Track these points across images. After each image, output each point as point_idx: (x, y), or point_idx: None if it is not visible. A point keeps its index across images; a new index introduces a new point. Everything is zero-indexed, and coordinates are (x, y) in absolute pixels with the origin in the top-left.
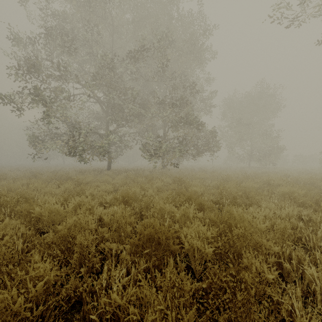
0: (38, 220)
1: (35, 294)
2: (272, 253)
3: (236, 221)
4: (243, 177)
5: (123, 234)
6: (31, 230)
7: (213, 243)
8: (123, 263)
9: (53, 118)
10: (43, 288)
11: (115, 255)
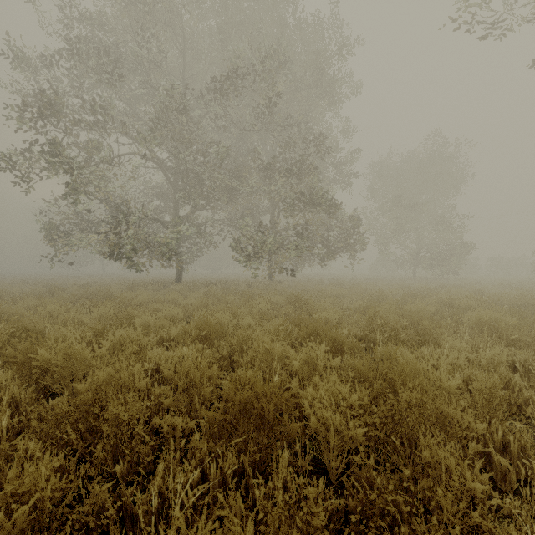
0: (45, 372)
1: (11, 531)
2: (472, 436)
3: (404, 375)
4: (406, 295)
5: (197, 398)
6: (30, 392)
7: (362, 415)
8: (195, 455)
9: (82, 195)
10: (28, 517)
11: (182, 439)
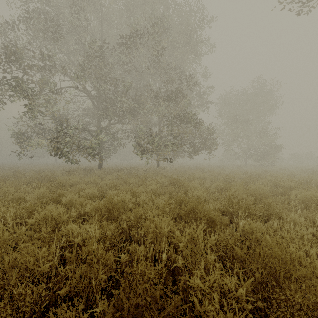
0: None
1: None
2: None
3: (287, 268)
4: (247, 178)
5: (94, 282)
6: None
7: (245, 303)
8: None
9: (35, 112)
10: None
11: None
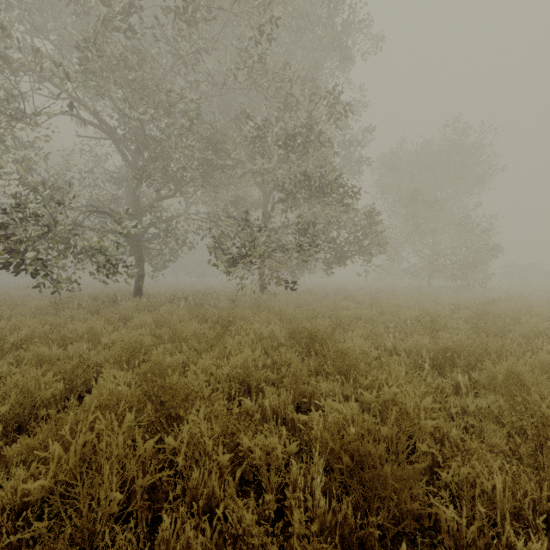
0: None
1: None
2: None
3: None
4: (481, 321)
5: None
6: None
7: None
8: None
9: None
10: None
11: None
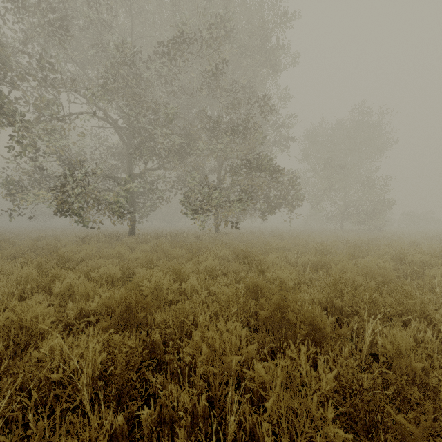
0: None
1: None
2: None
3: None
4: (351, 248)
5: None
6: None
7: None
8: None
9: (28, 148)
10: None
11: None
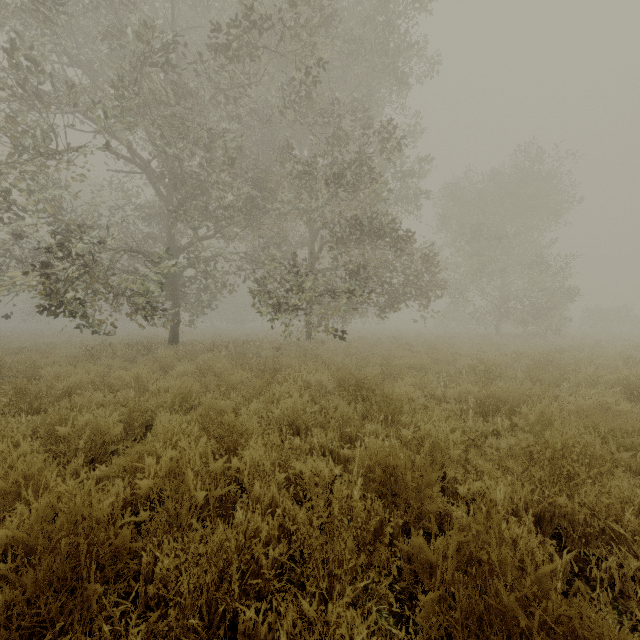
0: None
1: None
2: None
3: None
4: (536, 370)
5: None
6: None
7: None
8: None
9: None
10: None
11: None
